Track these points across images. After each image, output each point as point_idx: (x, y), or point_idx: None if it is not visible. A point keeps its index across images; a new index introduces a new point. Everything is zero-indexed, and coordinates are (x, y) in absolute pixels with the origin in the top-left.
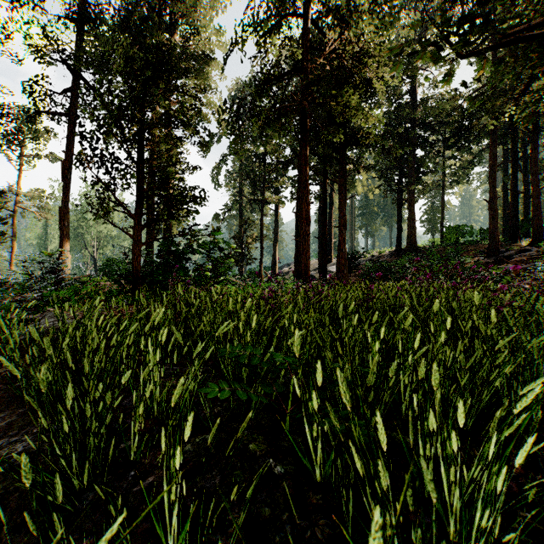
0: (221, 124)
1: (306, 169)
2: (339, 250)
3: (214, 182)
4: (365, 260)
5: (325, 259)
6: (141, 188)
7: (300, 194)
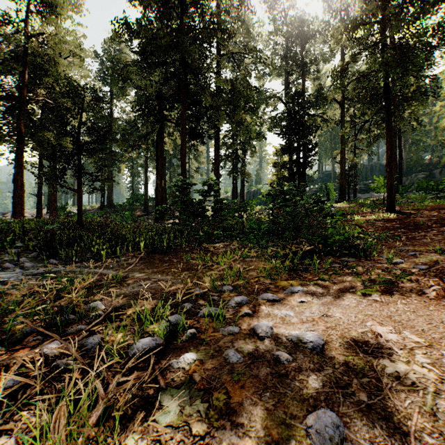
0: None
1: (22, 157)
2: (51, 204)
3: None
4: None
5: (41, 210)
6: None
7: (17, 171)
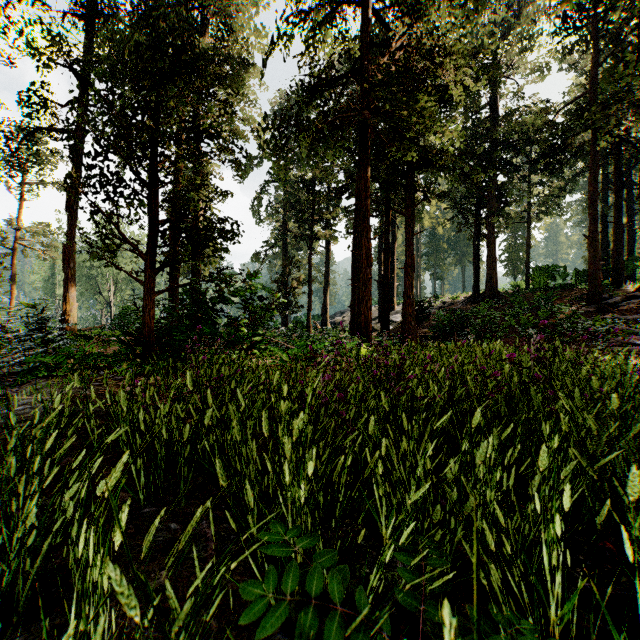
0: (260, 141)
1: (367, 197)
2: (405, 296)
3: (253, 214)
4: (435, 308)
5: (387, 308)
6: (155, 220)
7: (359, 228)
